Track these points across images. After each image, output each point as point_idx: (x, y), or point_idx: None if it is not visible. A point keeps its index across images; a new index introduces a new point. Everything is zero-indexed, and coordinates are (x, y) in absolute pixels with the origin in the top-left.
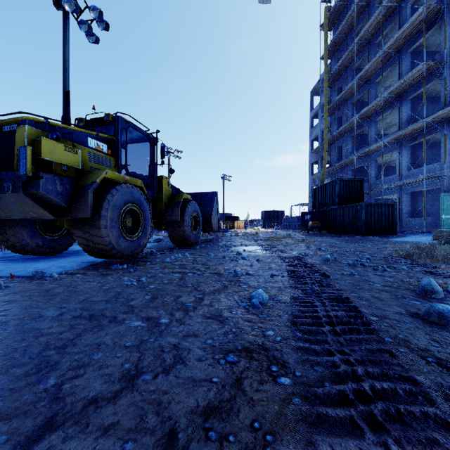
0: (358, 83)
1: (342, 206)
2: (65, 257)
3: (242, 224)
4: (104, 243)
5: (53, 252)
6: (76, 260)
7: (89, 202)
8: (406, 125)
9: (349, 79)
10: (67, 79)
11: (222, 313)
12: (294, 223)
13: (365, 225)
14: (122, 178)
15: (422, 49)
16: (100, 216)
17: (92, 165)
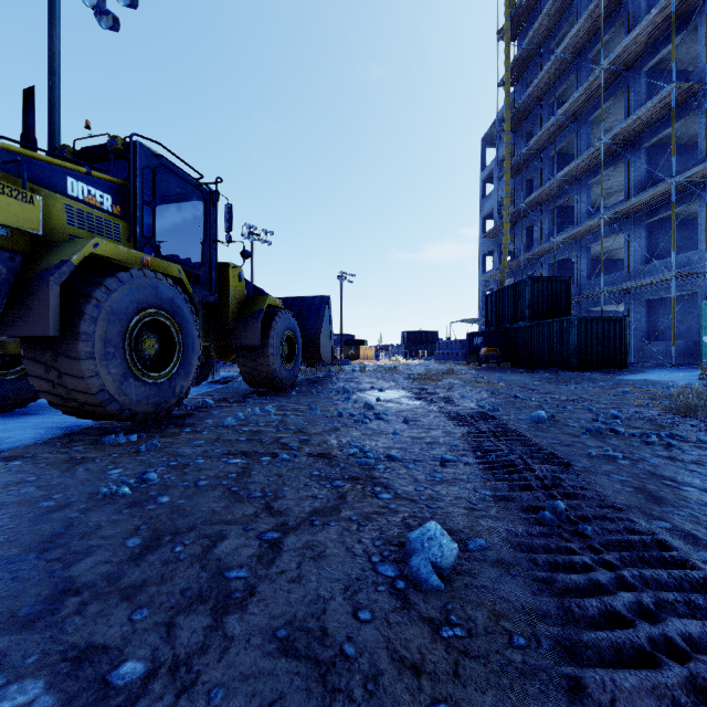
0: (559, 123)
1: (537, 322)
2: (26, 416)
3: (372, 352)
4: (89, 390)
5: (3, 407)
6: (42, 423)
7: (51, 302)
8: (640, 190)
9: (545, 117)
10: (56, 87)
11: (328, 617)
12: (456, 351)
13: (576, 353)
14: (136, 259)
15: (665, 67)
16: (77, 334)
17: (75, 232)
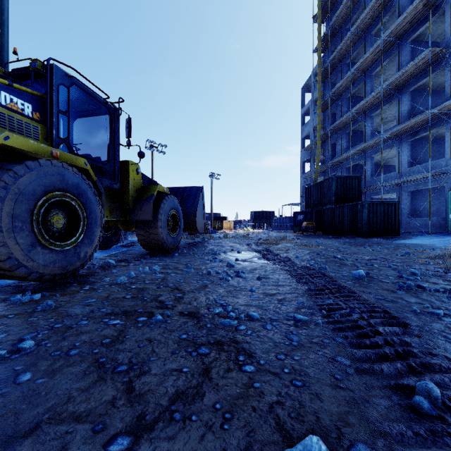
0: (353, 76)
1: (340, 205)
2: None
3: (232, 225)
4: None
5: None
6: None
7: None
8: (406, 119)
9: (343, 72)
10: (4, 34)
11: None
12: (286, 224)
13: (366, 225)
14: (45, 152)
15: (422, 39)
16: None
17: None
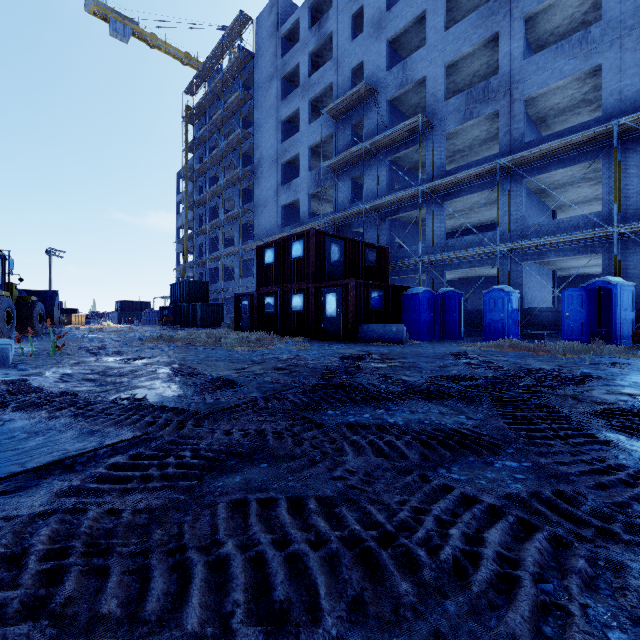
0: (211, 194)
1: (190, 304)
2: None
3: (85, 319)
4: None
5: None
6: None
7: None
8: (239, 244)
9: (208, 184)
10: None
11: (81, 342)
12: (155, 318)
13: (202, 320)
14: (1, 293)
15: (250, 189)
16: None
17: None
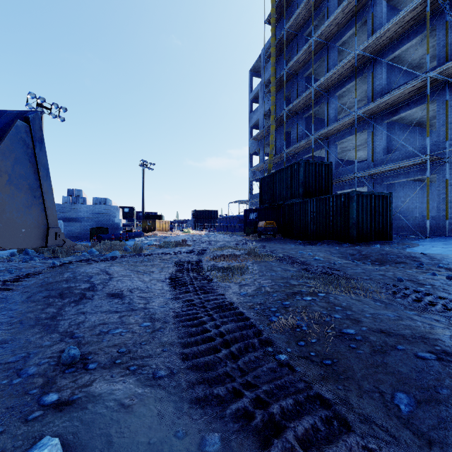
0: (314, 46)
1: (311, 198)
2: None
3: (168, 225)
4: None
5: None
6: None
7: None
8: (382, 95)
9: (300, 47)
10: None
11: None
12: (234, 224)
13: (355, 226)
14: None
15: (395, 4)
16: None
17: None
